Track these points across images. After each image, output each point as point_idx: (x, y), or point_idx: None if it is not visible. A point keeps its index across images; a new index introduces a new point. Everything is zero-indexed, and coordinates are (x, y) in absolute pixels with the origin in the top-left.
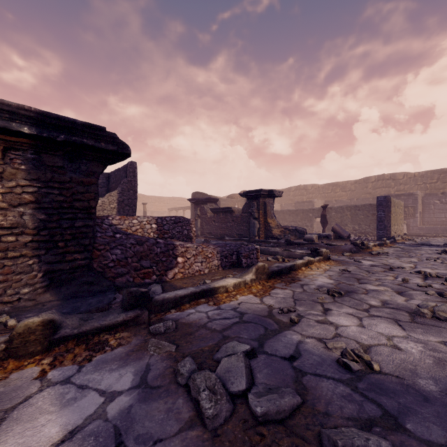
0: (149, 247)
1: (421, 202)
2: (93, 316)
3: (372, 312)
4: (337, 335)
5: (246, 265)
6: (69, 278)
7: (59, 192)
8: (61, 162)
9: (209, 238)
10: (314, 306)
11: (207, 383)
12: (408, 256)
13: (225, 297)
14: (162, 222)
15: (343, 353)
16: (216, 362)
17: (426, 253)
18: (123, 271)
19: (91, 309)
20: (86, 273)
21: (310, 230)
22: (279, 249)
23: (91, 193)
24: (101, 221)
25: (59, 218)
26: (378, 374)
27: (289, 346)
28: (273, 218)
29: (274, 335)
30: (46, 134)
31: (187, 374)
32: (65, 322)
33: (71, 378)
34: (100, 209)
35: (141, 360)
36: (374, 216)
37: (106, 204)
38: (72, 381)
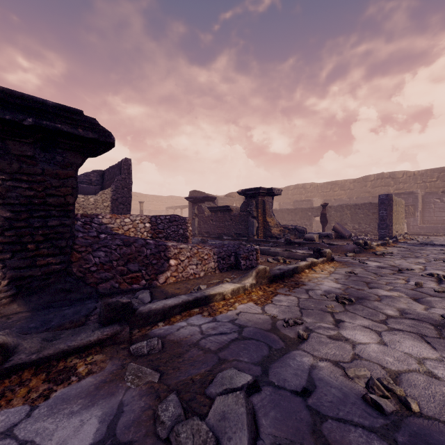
0: (137, 249)
1: (421, 200)
2: (61, 334)
3: (391, 324)
4: (356, 356)
5: (245, 267)
6: (42, 285)
7: (29, 186)
8: (31, 151)
9: (206, 237)
10: (324, 317)
11: (195, 439)
12: (415, 257)
13: (221, 305)
14: (156, 221)
15: (370, 386)
16: (209, 400)
17: (432, 254)
18: (107, 276)
19: (64, 322)
20: (63, 279)
21: (309, 229)
22: (280, 249)
23: (68, 188)
24: (90, 219)
25: (28, 216)
26: (420, 418)
27: (300, 374)
28: (272, 217)
29: (280, 356)
30: (9, 116)
31: (169, 423)
32: (21, 345)
33: (15, 427)
34: (93, 208)
35: (113, 396)
36: (374, 215)
37: (99, 203)
38: (14, 433)
